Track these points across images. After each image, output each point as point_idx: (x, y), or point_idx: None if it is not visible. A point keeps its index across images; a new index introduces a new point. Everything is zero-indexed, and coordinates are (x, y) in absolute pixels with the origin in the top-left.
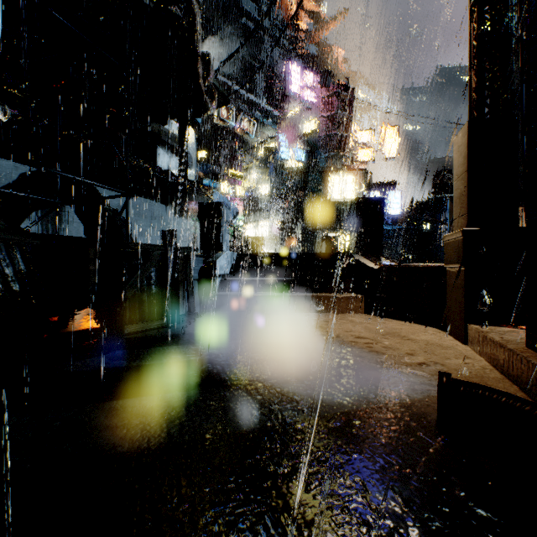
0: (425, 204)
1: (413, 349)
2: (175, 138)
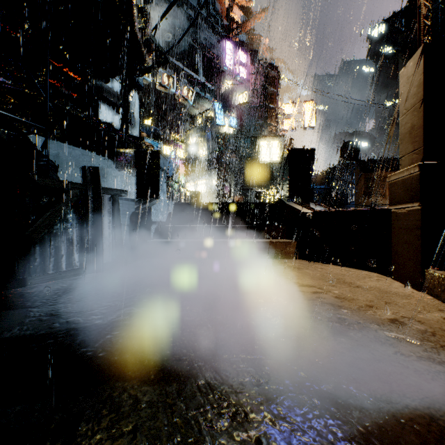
0: (335, 168)
1: (370, 299)
2: (117, 97)
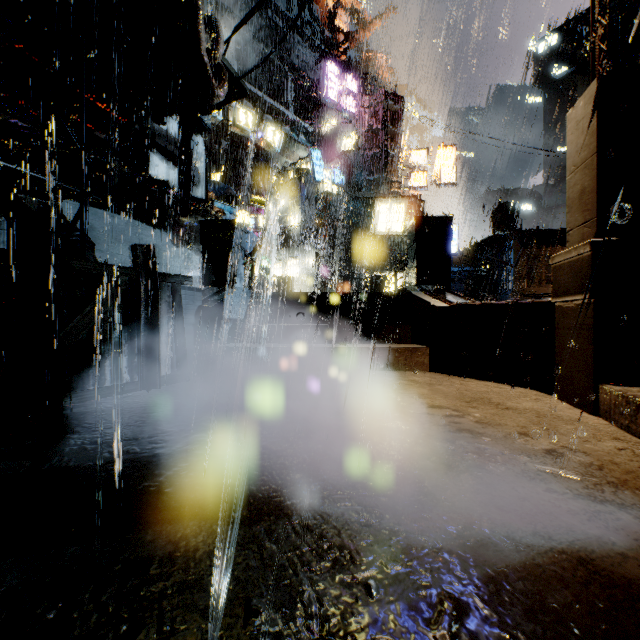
0: (485, 242)
1: (523, 425)
2: (175, 143)
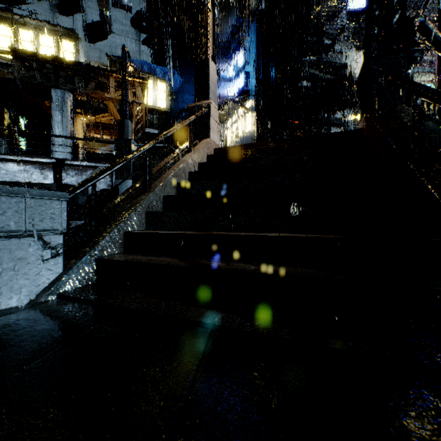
0: None
1: None
2: (340, 120)
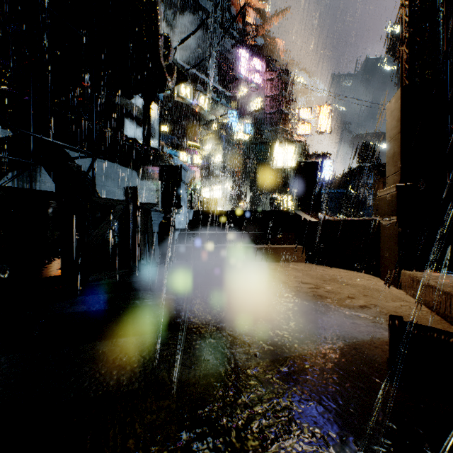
0: (353, 172)
1: (353, 293)
2: (140, 111)
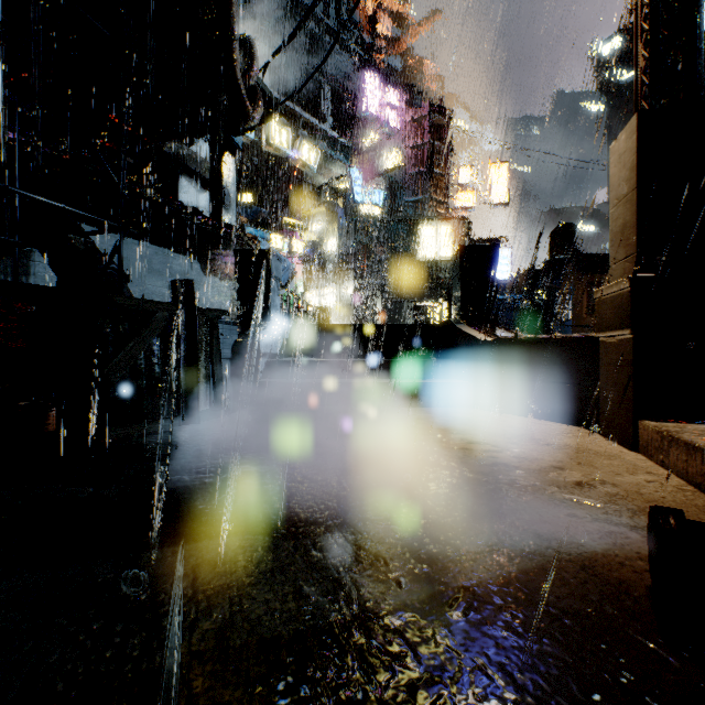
0: (541, 267)
1: (559, 459)
2: (206, 166)
